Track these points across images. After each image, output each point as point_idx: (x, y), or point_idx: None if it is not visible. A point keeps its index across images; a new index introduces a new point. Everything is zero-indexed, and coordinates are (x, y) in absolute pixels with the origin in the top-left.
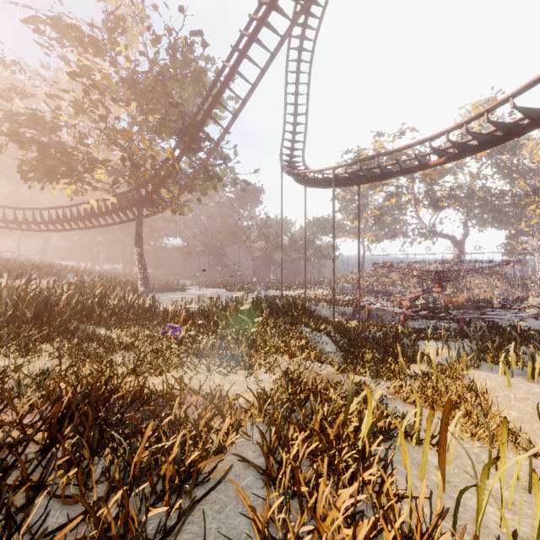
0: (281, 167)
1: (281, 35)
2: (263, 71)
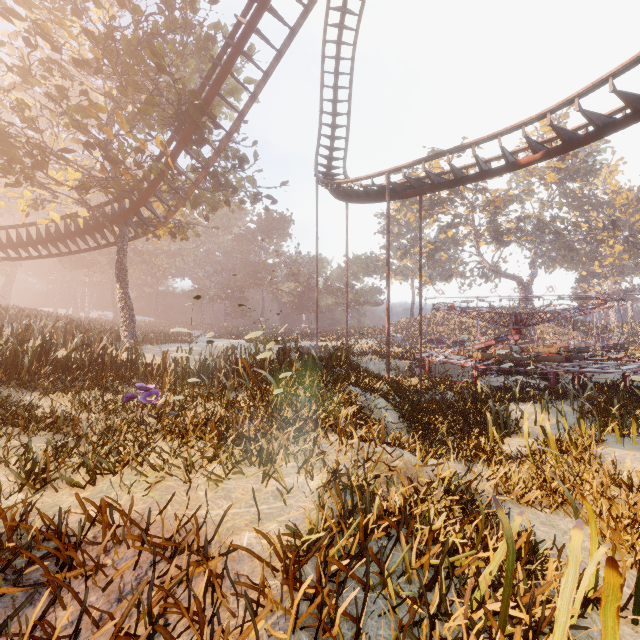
0: (316, 179)
1: None
2: (293, 31)
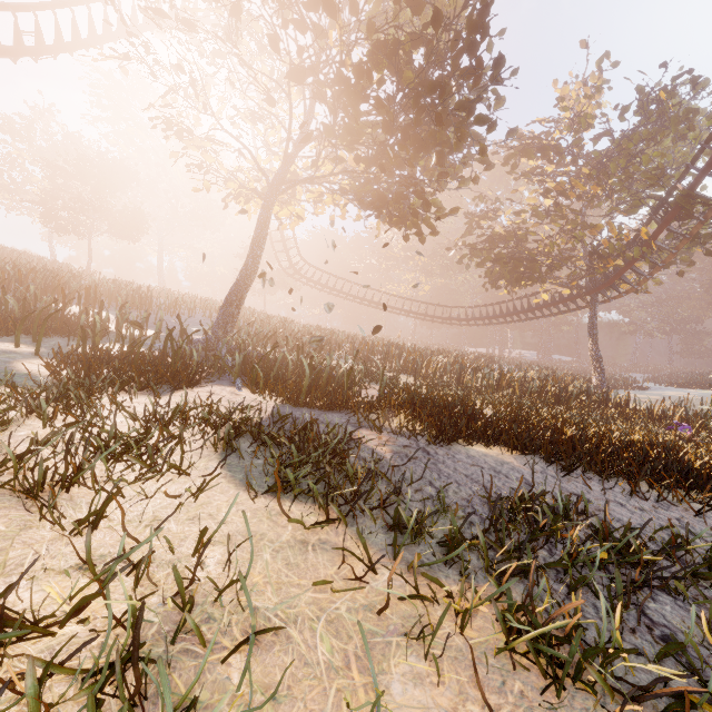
0: None
1: None
2: None
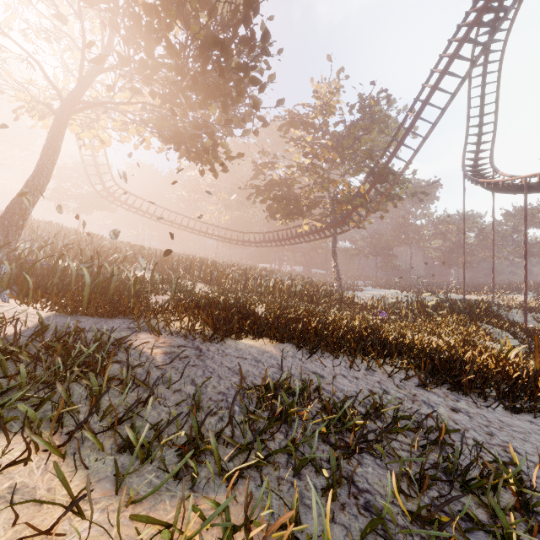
0: (463, 175)
1: (462, 77)
2: (444, 110)
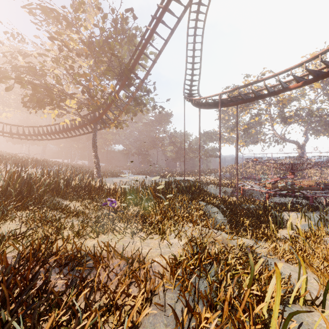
0: (184, 97)
1: (184, 5)
2: (172, 30)
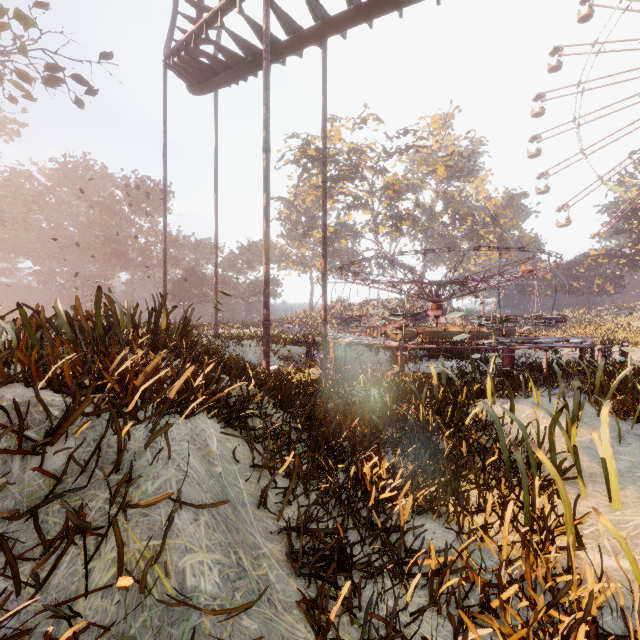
0: (163, 60)
1: None
2: None
